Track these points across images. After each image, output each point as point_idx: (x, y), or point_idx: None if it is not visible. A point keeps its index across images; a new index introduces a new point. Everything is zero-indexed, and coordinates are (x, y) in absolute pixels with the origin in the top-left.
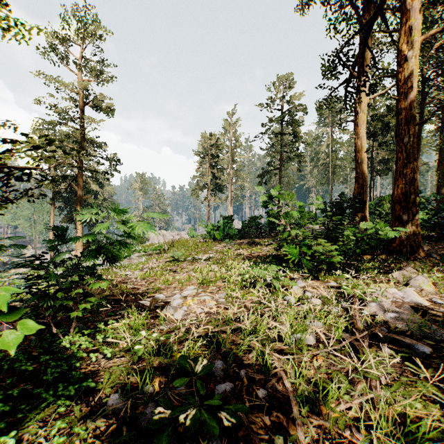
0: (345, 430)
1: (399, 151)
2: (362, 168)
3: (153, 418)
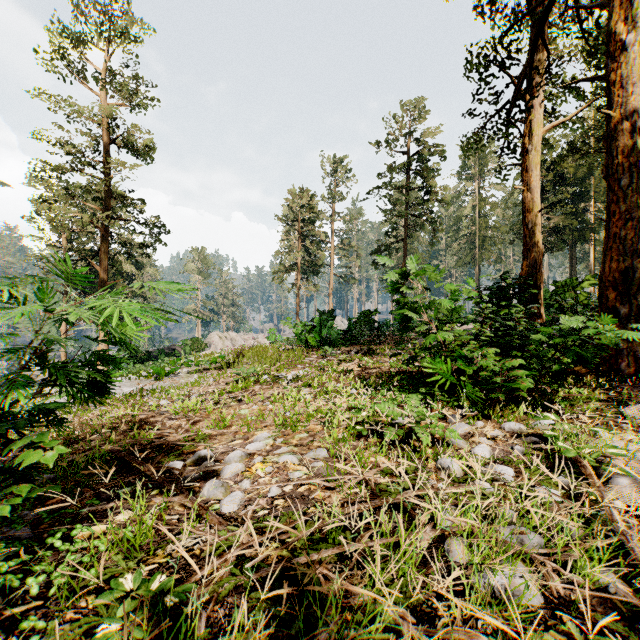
0: None
1: (612, 201)
2: (534, 237)
3: None
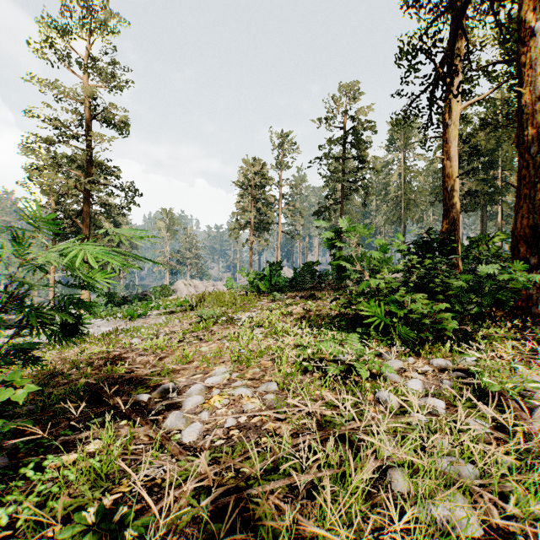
0: None
1: (523, 166)
2: (453, 199)
3: None
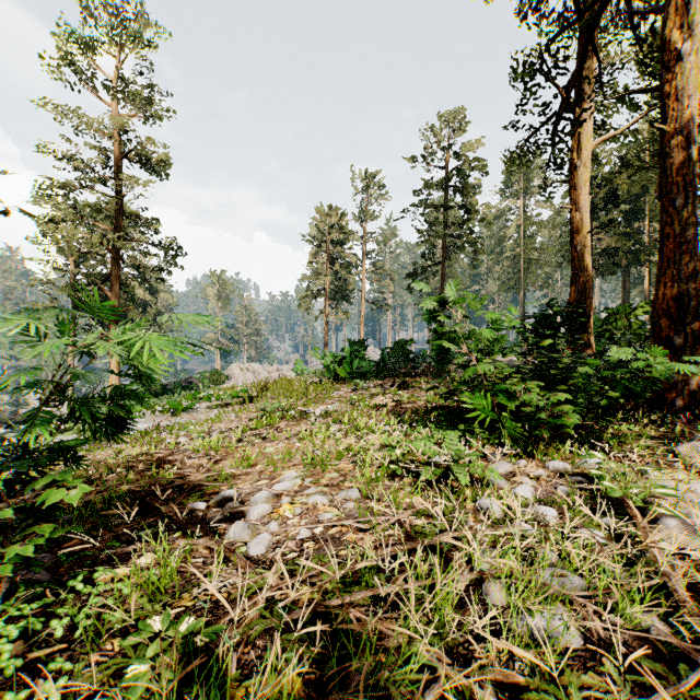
0: None
1: (666, 222)
2: (583, 260)
3: None
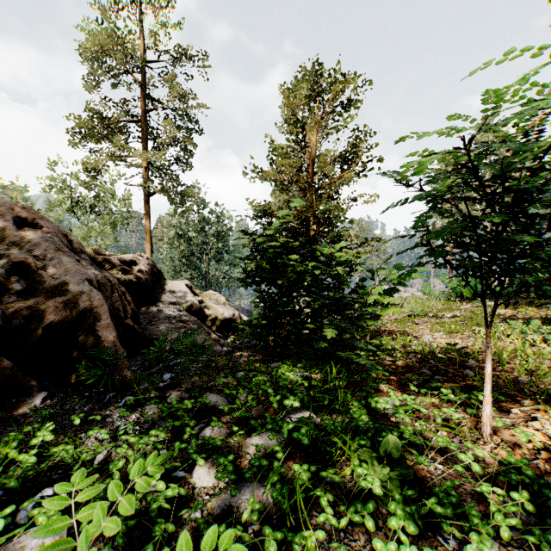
0: (544, 380)
1: None
2: None
3: (437, 356)
